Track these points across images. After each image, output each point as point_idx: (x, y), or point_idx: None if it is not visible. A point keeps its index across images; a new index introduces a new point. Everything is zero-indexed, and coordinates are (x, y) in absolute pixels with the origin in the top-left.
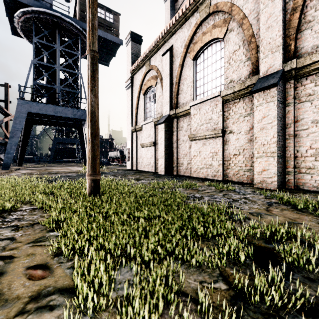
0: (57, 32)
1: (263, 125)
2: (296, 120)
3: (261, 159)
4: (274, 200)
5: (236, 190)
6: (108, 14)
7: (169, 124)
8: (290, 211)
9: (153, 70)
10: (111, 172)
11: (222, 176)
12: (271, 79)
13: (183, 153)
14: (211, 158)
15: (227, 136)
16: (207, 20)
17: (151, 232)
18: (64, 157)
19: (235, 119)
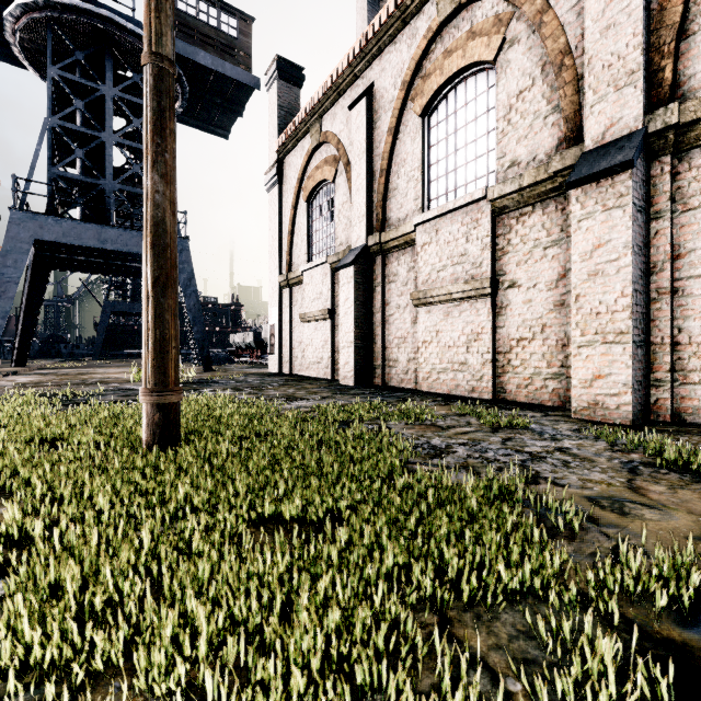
0: (105, 56)
1: (597, 267)
2: (677, 253)
3: (592, 349)
4: (638, 456)
5: (531, 427)
6: (226, 17)
7: (366, 268)
8: (698, 492)
9: (328, 144)
10: (230, 381)
11: (492, 391)
12: (616, 151)
13: (398, 335)
14: (464, 348)
15: (502, 294)
16: (455, 21)
17: (300, 601)
18: (128, 345)
19: (523, 255)
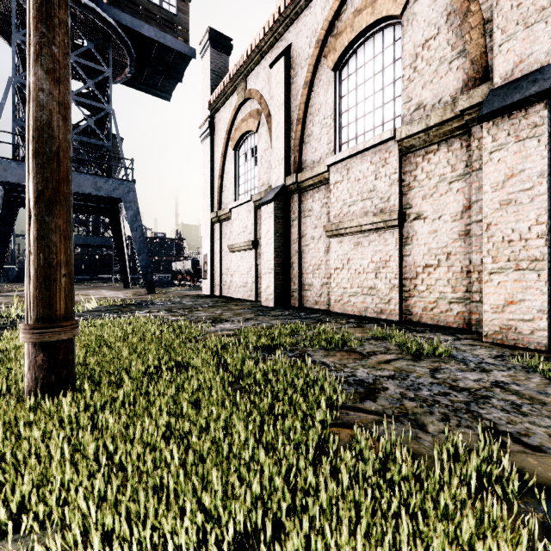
0: None
1: (510, 196)
2: None
3: (504, 275)
4: None
5: (451, 354)
6: None
7: (284, 204)
8: None
9: (252, 100)
10: (166, 302)
11: (399, 313)
12: (529, 84)
13: (313, 263)
14: (373, 274)
15: (409, 226)
16: None
17: None
18: (91, 271)
19: (428, 189)
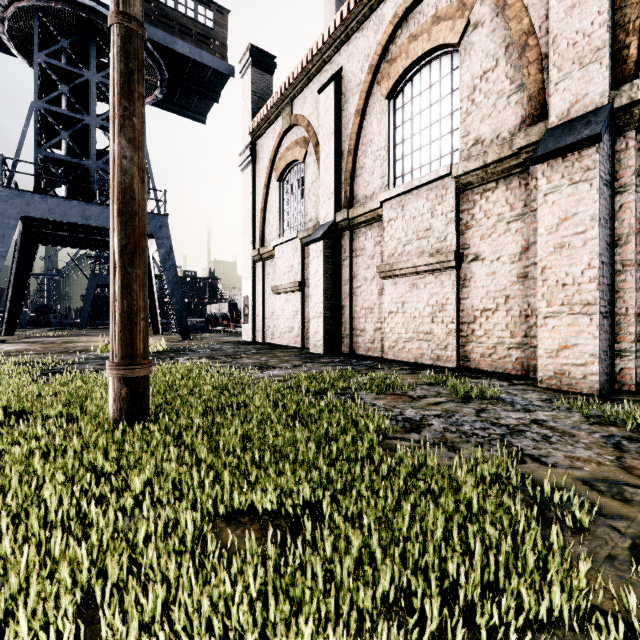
0: (89, 44)
1: (563, 239)
2: None
3: (558, 320)
4: (617, 430)
5: (501, 397)
6: (202, 9)
7: (334, 242)
8: None
9: (298, 126)
10: (206, 349)
11: (456, 359)
12: (582, 126)
13: (365, 306)
14: (429, 318)
15: (466, 267)
16: (420, 7)
17: None
18: None
19: (487, 229)
